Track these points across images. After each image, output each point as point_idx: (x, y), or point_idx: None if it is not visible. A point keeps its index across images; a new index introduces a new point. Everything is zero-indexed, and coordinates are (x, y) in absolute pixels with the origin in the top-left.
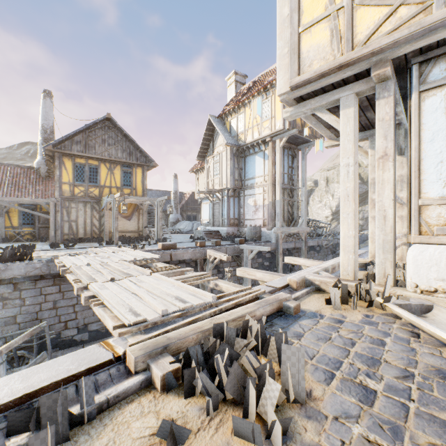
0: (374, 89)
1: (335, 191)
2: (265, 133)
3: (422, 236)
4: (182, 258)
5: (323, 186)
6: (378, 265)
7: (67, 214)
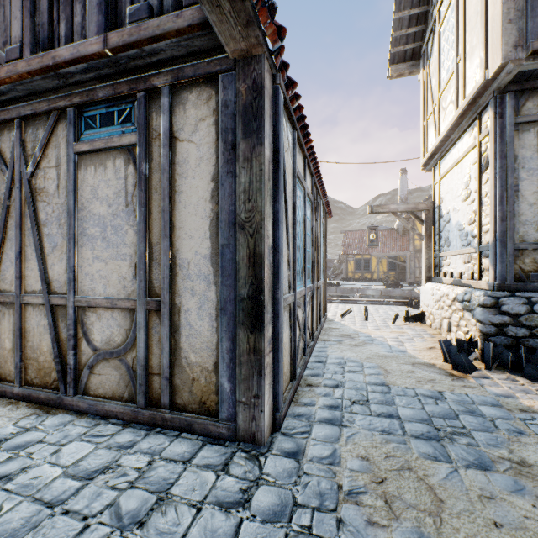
0: None
1: None
2: None
3: None
4: None
5: None
6: None
7: (417, 262)
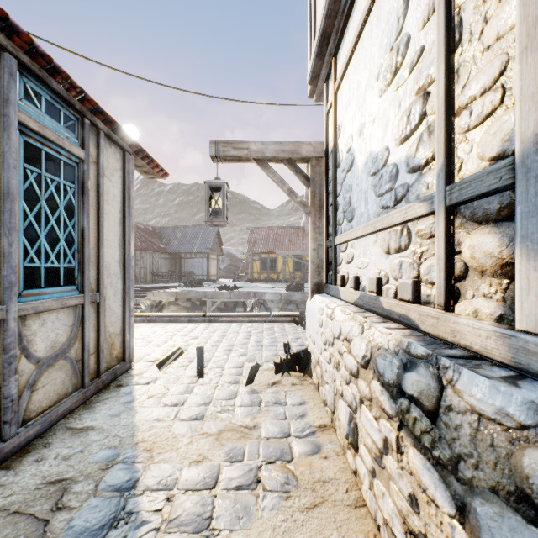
0: None
1: None
2: None
3: None
4: None
5: None
6: None
7: None
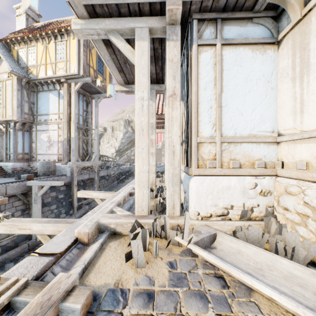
0: (164, 32)
1: (118, 136)
2: (60, 73)
3: (200, 169)
4: None
5: (110, 132)
6: (168, 198)
7: None
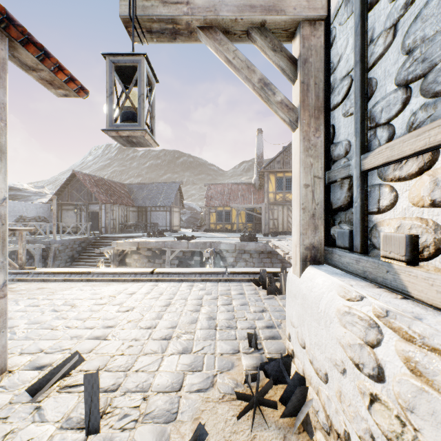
0: None
1: None
2: None
3: None
4: None
5: None
6: None
7: (271, 214)
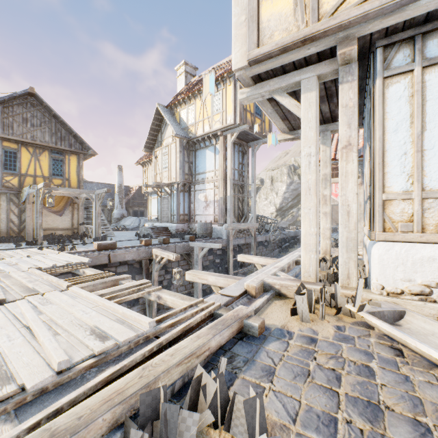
0: (336, 73)
1: (279, 190)
2: (216, 127)
3: (387, 233)
4: (124, 259)
5: (268, 184)
6: (341, 266)
7: None
